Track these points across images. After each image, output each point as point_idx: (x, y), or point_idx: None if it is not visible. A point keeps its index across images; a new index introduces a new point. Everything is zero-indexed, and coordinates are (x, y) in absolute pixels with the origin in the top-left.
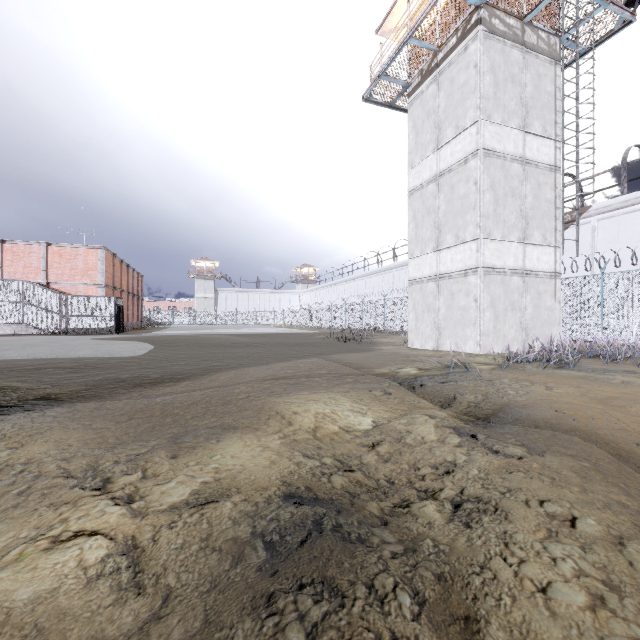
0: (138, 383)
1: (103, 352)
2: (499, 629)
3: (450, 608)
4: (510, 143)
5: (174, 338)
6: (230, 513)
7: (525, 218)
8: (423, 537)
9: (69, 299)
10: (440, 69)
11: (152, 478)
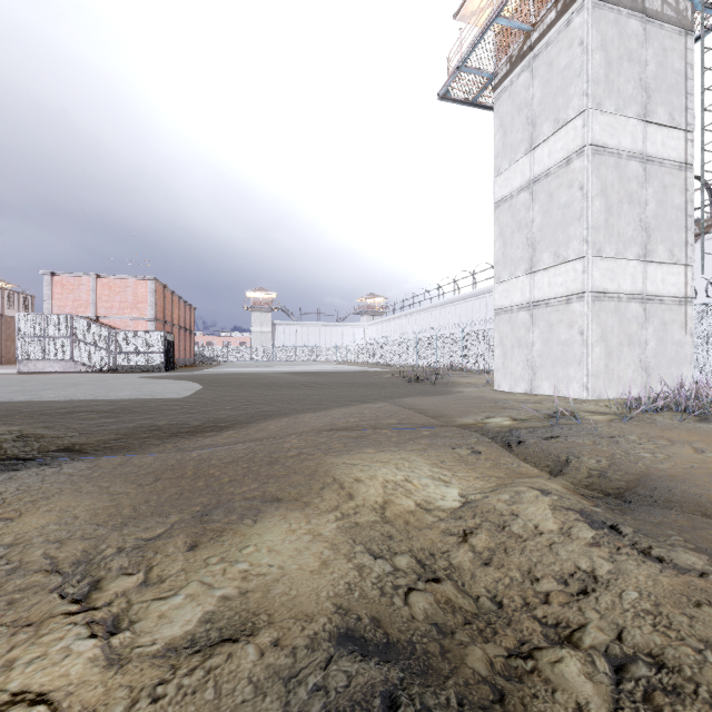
0: (175, 432)
1: (145, 393)
2: None
3: None
4: (626, 136)
5: (225, 377)
6: (252, 670)
7: (646, 229)
8: None
9: (118, 334)
10: (534, 52)
11: (154, 585)
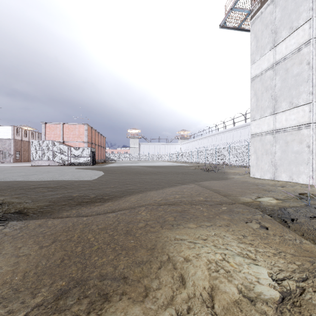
0: (80, 202)
1: (75, 177)
2: None
3: None
4: None
5: (115, 168)
6: None
7: None
8: None
9: (71, 149)
10: None
11: None
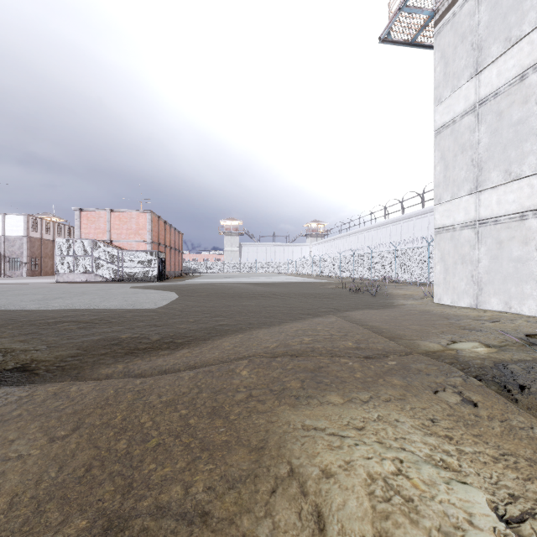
0: (132, 350)
1: (129, 303)
2: None
3: None
4: None
5: (199, 287)
6: None
7: None
8: None
9: (124, 253)
10: None
11: None
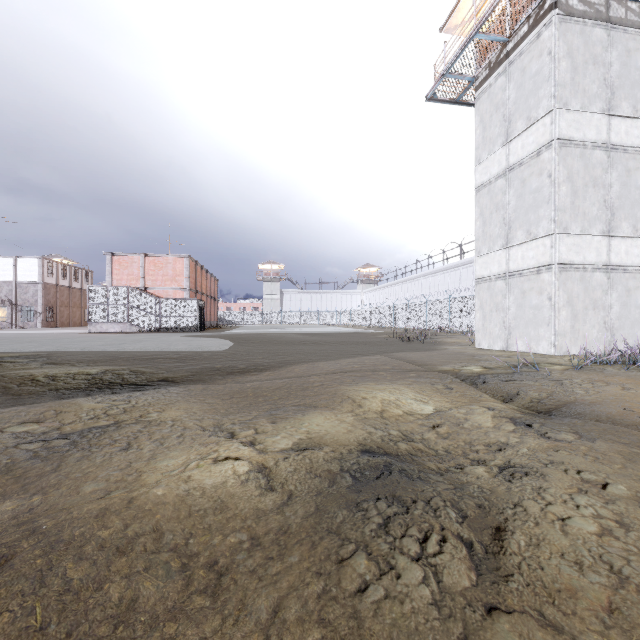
0: (230, 372)
1: (195, 347)
2: (521, 535)
3: (485, 520)
4: (591, 129)
5: (248, 336)
6: (323, 456)
7: (610, 209)
8: (470, 484)
9: (162, 302)
10: (510, 60)
11: (263, 433)
